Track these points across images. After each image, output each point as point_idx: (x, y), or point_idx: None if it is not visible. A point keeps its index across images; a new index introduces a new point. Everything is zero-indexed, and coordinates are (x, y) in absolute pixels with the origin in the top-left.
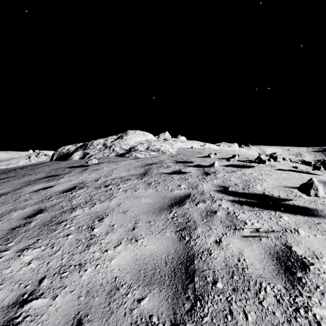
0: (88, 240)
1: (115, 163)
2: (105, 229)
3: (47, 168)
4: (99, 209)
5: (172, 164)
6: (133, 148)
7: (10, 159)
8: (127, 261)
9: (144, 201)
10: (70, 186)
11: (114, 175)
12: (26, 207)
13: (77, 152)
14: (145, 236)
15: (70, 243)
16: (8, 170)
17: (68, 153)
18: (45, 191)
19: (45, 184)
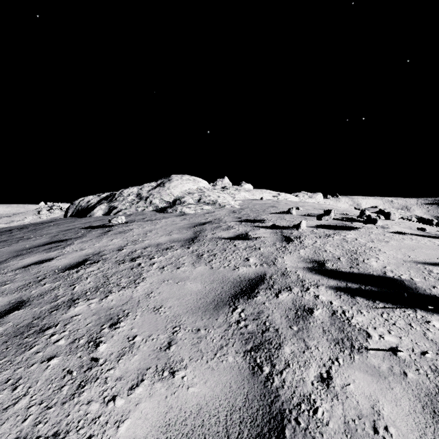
0: (84, 371)
1: (152, 222)
2: (118, 345)
3: (55, 229)
4: (114, 302)
5: (235, 223)
6: (179, 200)
7: (14, 215)
8: (150, 426)
9: (190, 288)
10: (77, 259)
11: (148, 241)
12: (0, 296)
13: (100, 206)
14: (190, 362)
15: (49, 378)
16: (2, 232)
17: (87, 207)
18: (38, 268)
19: (42, 254)
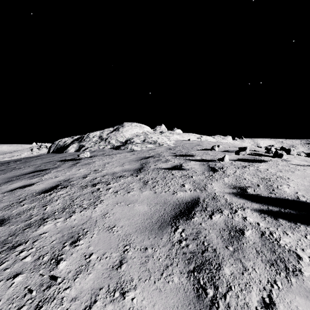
0: (43, 290)
1: (109, 156)
2: (76, 263)
3: (39, 162)
4: (76, 221)
5: (171, 157)
6: (129, 140)
7: (14, 152)
8: None
9: (138, 210)
10: (52, 185)
11: (106, 170)
12: None
13: (73, 145)
14: (139, 282)
15: (10, 297)
16: (2, 163)
17: (64, 146)
18: (21, 191)
19: (26, 180)
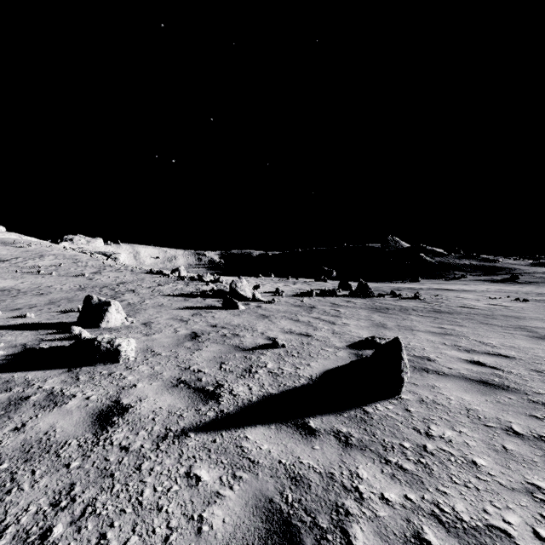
0: None
1: None
2: None
3: None
4: None
5: None
6: None
7: None
8: None
9: None
10: None
11: None
12: None
13: None
14: None
15: None
16: None
17: None
18: None
19: None
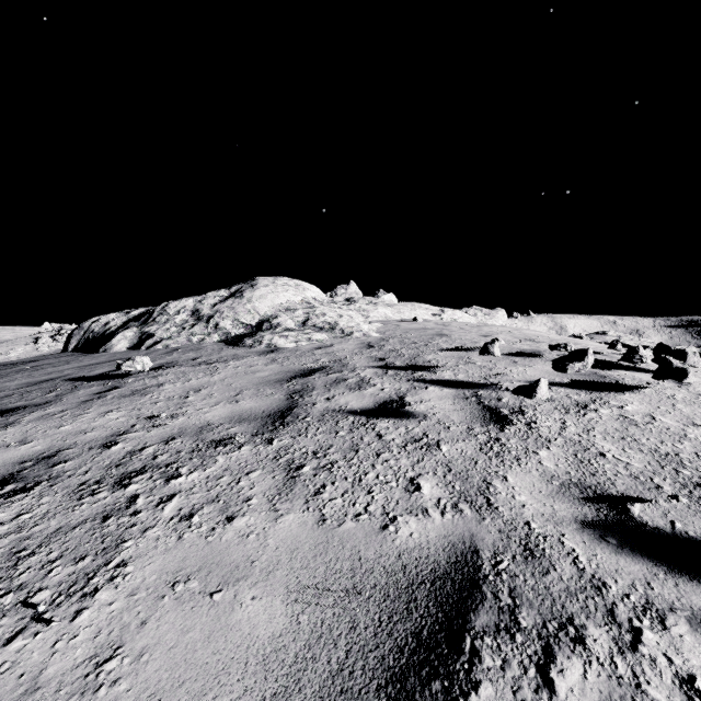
0: None
1: (208, 368)
2: None
3: (19, 380)
4: None
5: (374, 372)
6: (268, 322)
7: None
8: None
9: (248, 629)
10: None
11: (183, 418)
12: None
13: (125, 332)
14: None
15: None
16: None
17: (104, 334)
18: None
19: None
